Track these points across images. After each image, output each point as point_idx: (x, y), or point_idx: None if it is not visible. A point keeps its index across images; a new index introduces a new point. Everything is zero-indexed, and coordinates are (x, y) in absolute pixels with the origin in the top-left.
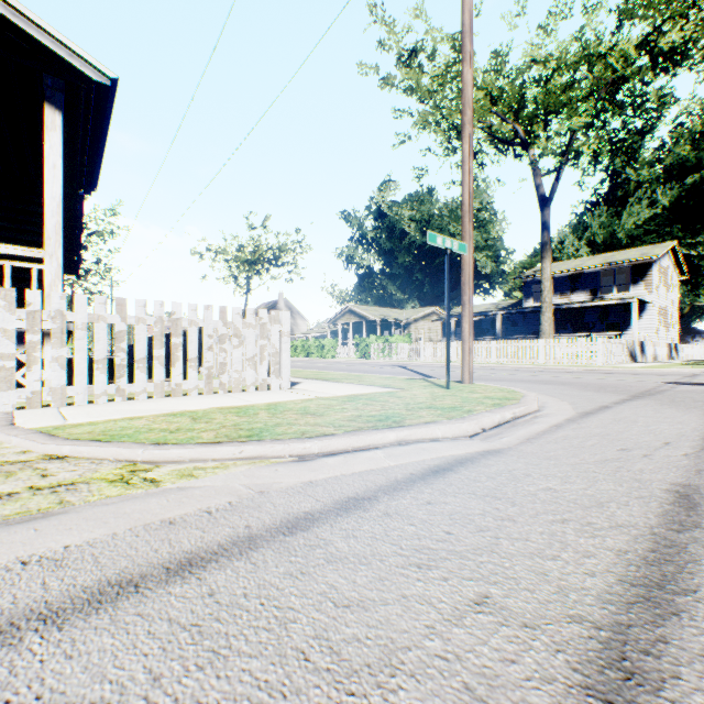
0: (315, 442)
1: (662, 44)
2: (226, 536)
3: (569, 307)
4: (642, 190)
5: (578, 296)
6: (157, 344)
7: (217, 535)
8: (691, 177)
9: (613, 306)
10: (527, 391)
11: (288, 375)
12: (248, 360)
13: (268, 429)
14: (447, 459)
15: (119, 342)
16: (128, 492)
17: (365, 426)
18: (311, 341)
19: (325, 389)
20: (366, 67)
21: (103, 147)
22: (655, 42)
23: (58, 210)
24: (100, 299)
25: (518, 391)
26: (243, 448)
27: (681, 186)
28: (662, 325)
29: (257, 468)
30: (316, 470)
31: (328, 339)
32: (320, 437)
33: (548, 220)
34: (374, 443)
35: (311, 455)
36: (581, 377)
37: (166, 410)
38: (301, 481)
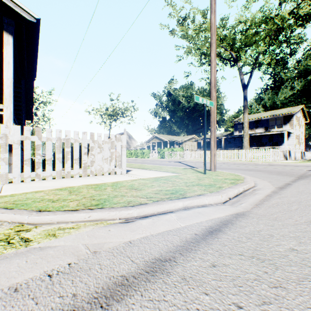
0: (135, 210)
1: (301, 12)
2: (52, 310)
3: (255, 135)
4: (288, 82)
5: (259, 130)
6: (58, 151)
7: (45, 308)
8: (310, 76)
9: (275, 134)
10: (243, 174)
11: (125, 167)
12: (105, 159)
13: (109, 199)
14: (215, 221)
15: (37, 150)
16: (3, 252)
17: (164, 197)
18: (138, 150)
19: (143, 174)
20: (163, 26)
21: (37, 57)
22: (296, 12)
23: (10, 85)
24: (27, 128)
25: (240, 175)
26: (91, 214)
27: (305, 80)
28: (297, 143)
29: (98, 228)
30: (134, 230)
31: (146, 149)
32: (138, 205)
33: (246, 95)
34: (170, 209)
35: (132, 218)
36: (265, 167)
37: (58, 186)
38: (124, 241)
